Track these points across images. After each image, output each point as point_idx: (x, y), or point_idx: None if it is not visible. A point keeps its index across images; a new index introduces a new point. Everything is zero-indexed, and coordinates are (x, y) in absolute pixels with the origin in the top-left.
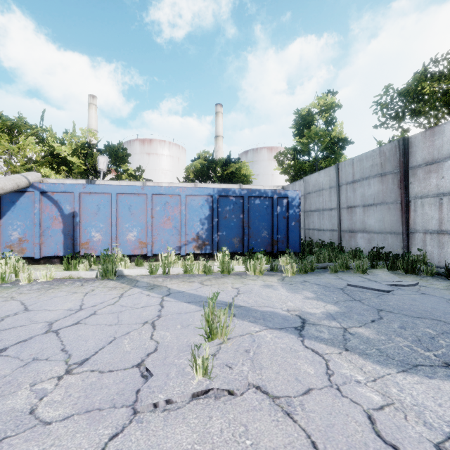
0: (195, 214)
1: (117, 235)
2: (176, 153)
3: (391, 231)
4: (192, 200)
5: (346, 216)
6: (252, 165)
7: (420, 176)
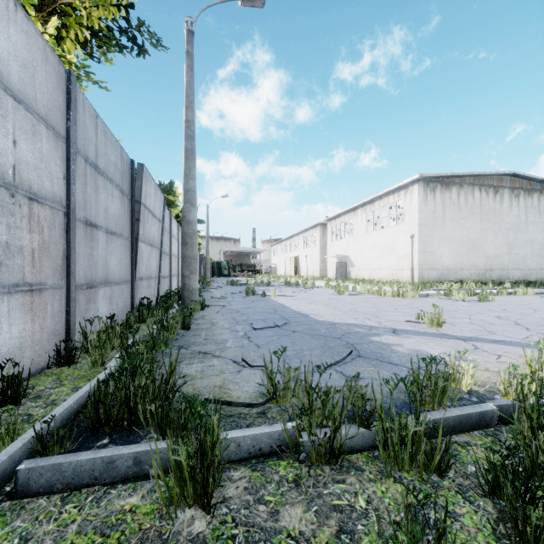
0: None
1: None
2: None
3: None
4: None
5: None
6: None
7: None
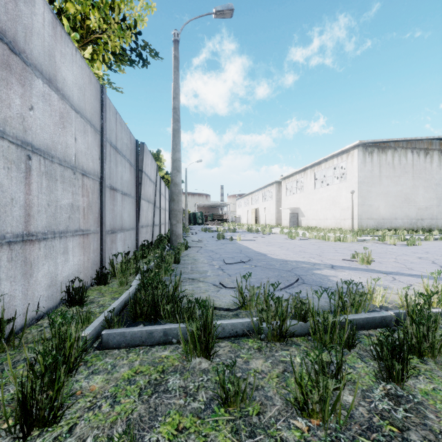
0: None
1: None
2: None
3: None
4: None
5: None
6: None
7: None
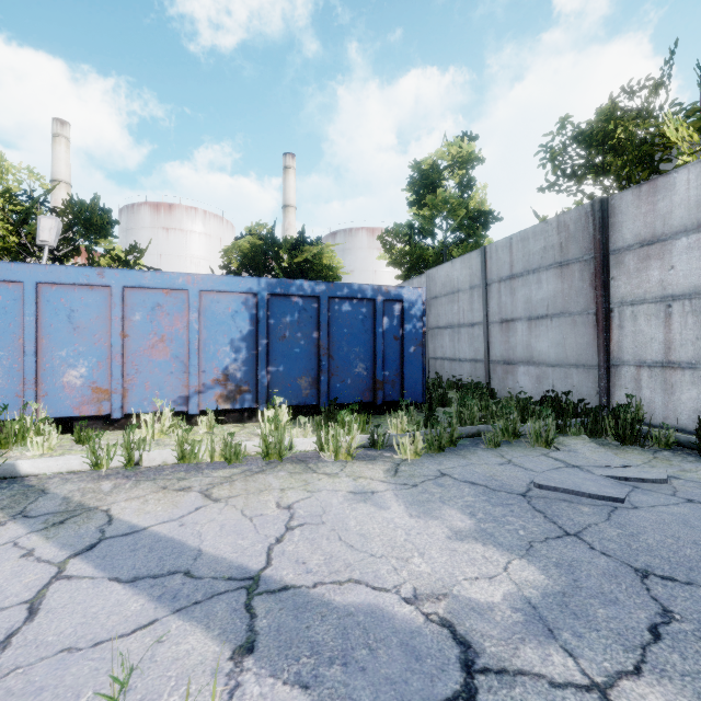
0: (221, 329)
1: (39, 376)
2: (217, 230)
3: (577, 363)
4: (213, 300)
5: (498, 336)
6: (343, 255)
7: (629, 265)
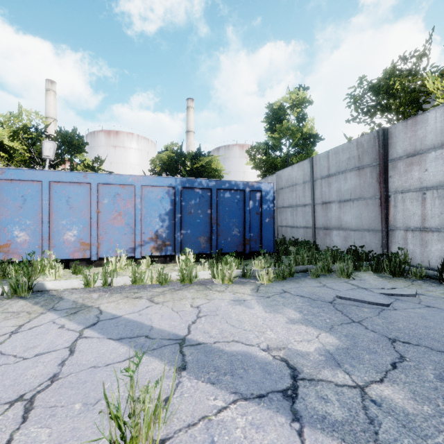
0: (154, 208)
1: (51, 235)
2: (145, 147)
3: (369, 228)
4: (149, 191)
5: (320, 212)
6: (223, 162)
7: (400, 169)
